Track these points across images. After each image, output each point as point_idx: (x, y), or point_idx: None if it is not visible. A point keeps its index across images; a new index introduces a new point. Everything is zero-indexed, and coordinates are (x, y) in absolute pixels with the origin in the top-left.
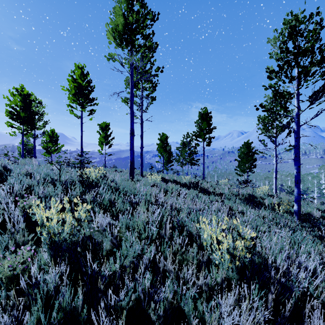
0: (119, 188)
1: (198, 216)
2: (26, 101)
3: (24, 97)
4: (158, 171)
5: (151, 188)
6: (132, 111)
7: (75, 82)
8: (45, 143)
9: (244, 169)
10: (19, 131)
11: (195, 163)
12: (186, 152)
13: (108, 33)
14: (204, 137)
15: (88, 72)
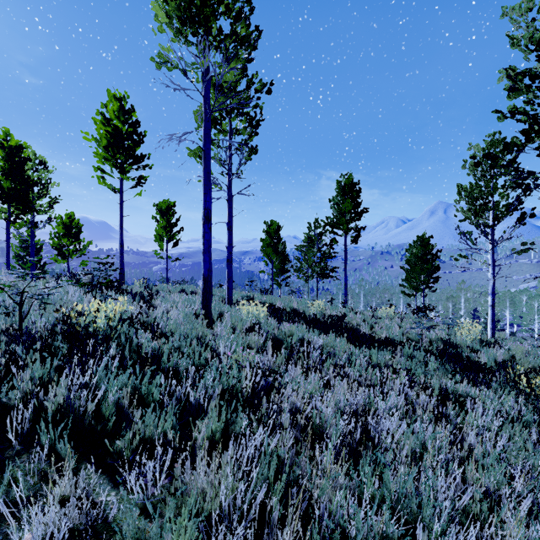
0: (158, 355)
1: (387, 483)
2: (14, 160)
3: (9, 152)
4: (263, 291)
5: (246, 338)
6: (208, 172)
7: (109, 125)
8: (57, 238)
9: (416, 285)
10: (1, 216)
11: (329, 275)
12: (313, 255)
13: (154, 3)
14: (347, 227)
15: (133, 108)
